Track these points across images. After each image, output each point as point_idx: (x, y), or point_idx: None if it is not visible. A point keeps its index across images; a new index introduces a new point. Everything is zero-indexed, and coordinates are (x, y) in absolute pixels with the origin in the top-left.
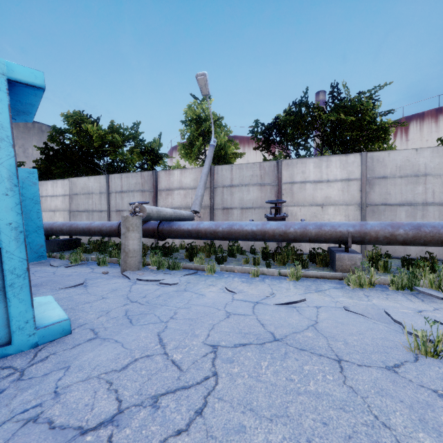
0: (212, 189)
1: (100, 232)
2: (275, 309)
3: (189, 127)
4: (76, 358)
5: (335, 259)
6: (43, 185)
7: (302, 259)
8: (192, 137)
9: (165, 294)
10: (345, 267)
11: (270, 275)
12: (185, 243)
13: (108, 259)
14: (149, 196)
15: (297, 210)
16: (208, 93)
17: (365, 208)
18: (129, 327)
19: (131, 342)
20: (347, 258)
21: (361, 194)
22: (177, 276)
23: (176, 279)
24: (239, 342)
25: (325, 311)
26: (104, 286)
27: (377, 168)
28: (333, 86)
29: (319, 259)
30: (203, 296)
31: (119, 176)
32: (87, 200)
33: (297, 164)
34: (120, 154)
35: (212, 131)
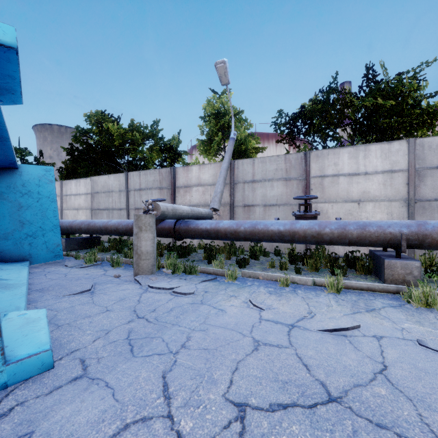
0: (232, 185)
1: (116, 231)
2: (318, 338)
3: (208, 122)
4: (47, 415)
5: (383, 267)
6: (68, 184)
7: (339, 264)
8: (211, 133)
9: (177, 307)
10: (396, 277)
11: (303, 285)
12: (204, 243)
13: (122, 260)
14: (167, 193)
15: (329, 207)
16: (228, 82)
17: (413, 204)
18: (128, 360)
19: (126, 389)
20: (399, 266)
21: (408, 188)
22: (193, 282)
23: (192, 286)
24: (276, 401)
25: (391, 345)
26: (112, 294)
27: (429, 157)
28: (368, 67)
29: (360, 264)
30: (224, 313)
31: (137, 174)
32: (107, 198)
33: (328, 155)
34: (140, 152)
35: (232, 124)
